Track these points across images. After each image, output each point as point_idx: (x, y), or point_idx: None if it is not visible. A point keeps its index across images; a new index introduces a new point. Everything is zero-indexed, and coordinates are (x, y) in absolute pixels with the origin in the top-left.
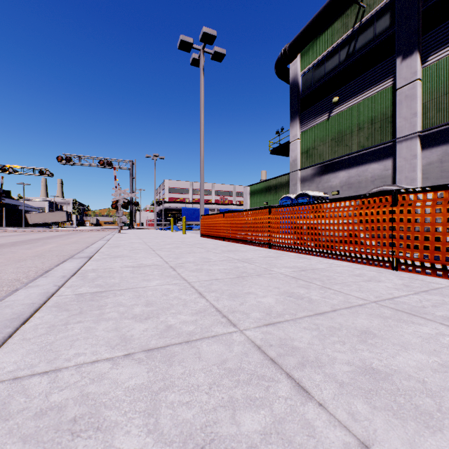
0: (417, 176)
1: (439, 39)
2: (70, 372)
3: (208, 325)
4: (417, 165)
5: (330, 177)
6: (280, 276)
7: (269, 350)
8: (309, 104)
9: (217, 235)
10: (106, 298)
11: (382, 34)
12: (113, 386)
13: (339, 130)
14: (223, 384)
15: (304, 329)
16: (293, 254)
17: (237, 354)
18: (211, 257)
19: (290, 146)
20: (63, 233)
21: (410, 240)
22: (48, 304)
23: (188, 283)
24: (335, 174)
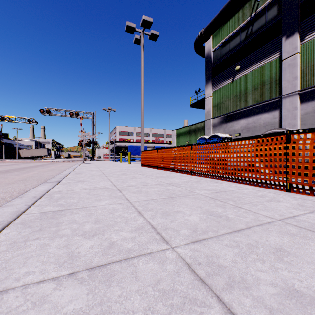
0: (297, 122)
1: (313, 23)
2: (15, 294)
3: (144, 242)
4: (297, 115)
5: (234, 123)
6: (201, 196)
7: (198, 269)
8: (219, 72)
9: (153, 165)
10: (64, 216)
11: (271, 21)
12: (52, 312)
13: (240, 90)
14: (157, 310)
15: (226, 246)
16: (209, 179)
17: (170, 273)
18: (148, 182)
19: (205, 102)
20: (44, 163)
21: (300, 169)
22: (16, 222)
23: (130, 202)
24: (237, 121)
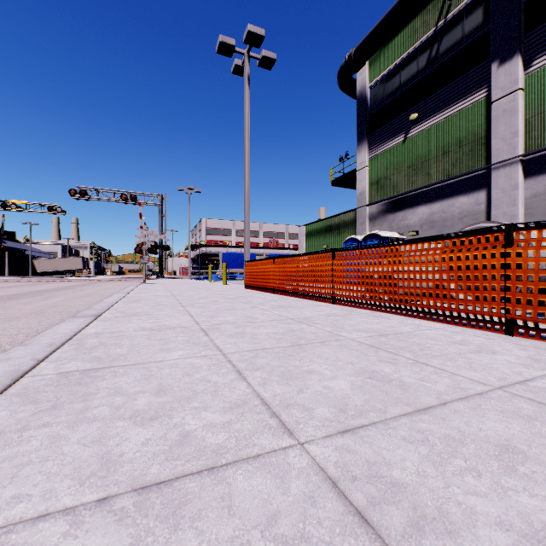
0: (518, 211)
1: None
2: None
3: (247, 432)
4: (518, 198)
5: (407, 213)
6: (353, 343)
7: (353, 489)
8: (380, 123)
9: (266, 286)
10: (100, 380)
11: (472, 34)
12: None
13: (418, 155)
14: None
15: (403, 441)
16: (365, 311)
17: (296, 500)
18: (257, 316)
19: (357, 176)
20: (76, 283)
21: (532, 294)
22: (10, 391)
23: (223, 354)
24: (413, 210)
